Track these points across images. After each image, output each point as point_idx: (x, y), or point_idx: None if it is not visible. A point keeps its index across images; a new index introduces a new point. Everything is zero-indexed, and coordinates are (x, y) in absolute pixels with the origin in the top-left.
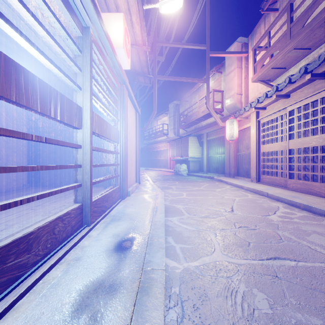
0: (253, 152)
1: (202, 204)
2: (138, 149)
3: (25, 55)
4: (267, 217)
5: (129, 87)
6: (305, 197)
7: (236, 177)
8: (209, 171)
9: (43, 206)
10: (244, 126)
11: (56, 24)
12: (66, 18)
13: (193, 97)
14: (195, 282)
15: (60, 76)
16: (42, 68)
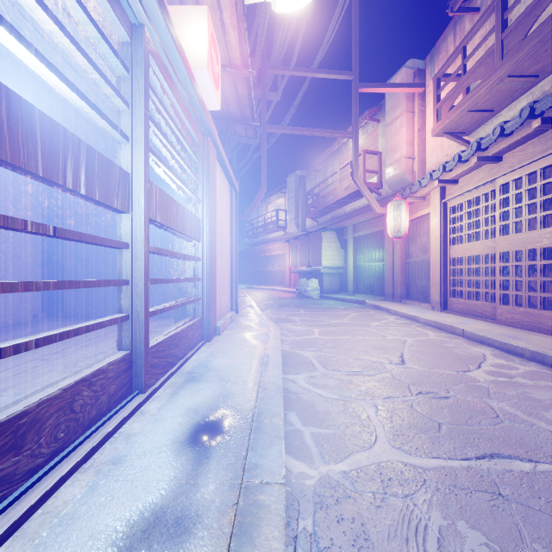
0: (435, 258)
1: (348, 349)
2: (235, 252)
3: (30, 82)
4: (466, 373)
5: (219, 141)
6: (532, 338)
7: (404, 301)
8: (357, 291)
9: (65, 354)
10: (419, 212)
11: (78, 12)
12: (98, 5)
13: (330, 163)
14: (343, 506)
15: (87, 112)
16: (62, 107)
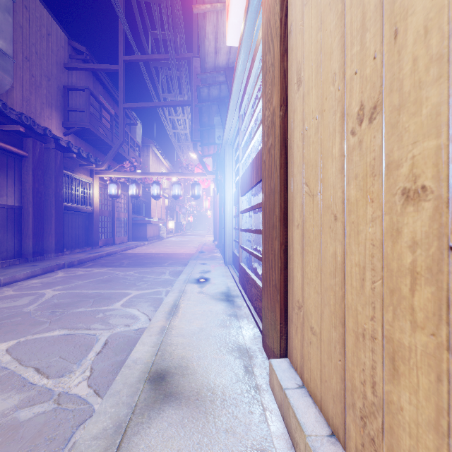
0: None
1: None
2: None
3: None
4: None
5: None
6: None
7: None
8: None
9: None
10: None
11: None
12: None
13: None
14: (164, 285)
15: None
16: None
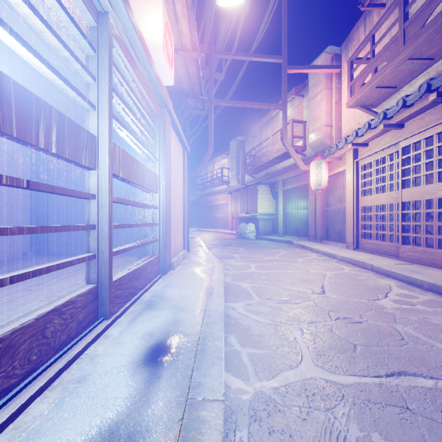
0: (349, 207)
1: (278, 281)
2: (187, 202)
3: (16, 62)
4: (376, 302)
5: (173, 111)
6: (429, 272)
7: (324, 242)
8: (286, 233)
9: (46, 285)
10: (336, 170)
11: None
12: None
13: (264, 130)
14: (274, 419)
15: (58, 84)
16: (44, 83)
